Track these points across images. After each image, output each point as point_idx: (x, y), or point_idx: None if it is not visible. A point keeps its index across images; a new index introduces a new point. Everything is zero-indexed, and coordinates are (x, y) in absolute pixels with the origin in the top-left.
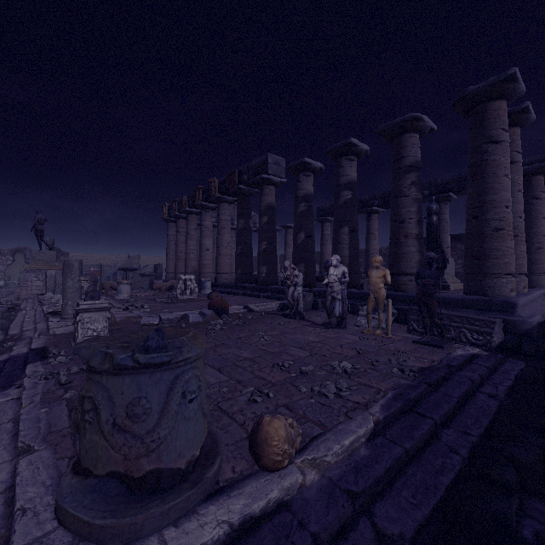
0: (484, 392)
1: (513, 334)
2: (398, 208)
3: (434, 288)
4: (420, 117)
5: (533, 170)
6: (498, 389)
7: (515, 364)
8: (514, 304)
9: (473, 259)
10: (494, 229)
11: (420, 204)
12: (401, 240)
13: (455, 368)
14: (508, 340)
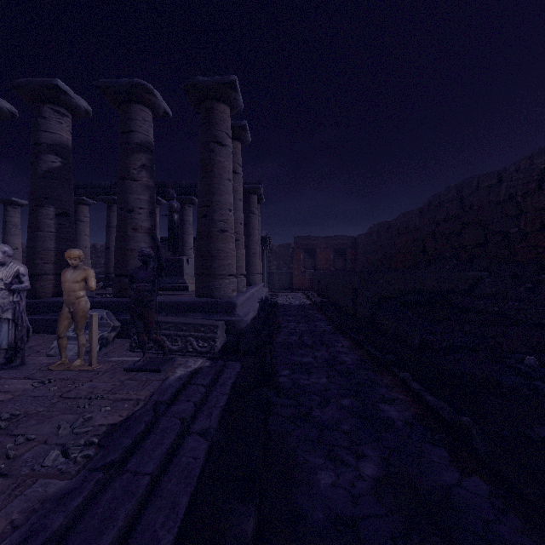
0: (196, 430)
1: (234, 334)
2: (126, 192)
3: (151, 294)
4: (151, 90)
5: (251, 190)
6: (212, 417)
7: (233, 368)
8: (235, 304)
9: (203, 259)
10: (220, 230)
11: (152, 194)
12: (129, 233)
13: (166, 404)
14: (230, 341)
